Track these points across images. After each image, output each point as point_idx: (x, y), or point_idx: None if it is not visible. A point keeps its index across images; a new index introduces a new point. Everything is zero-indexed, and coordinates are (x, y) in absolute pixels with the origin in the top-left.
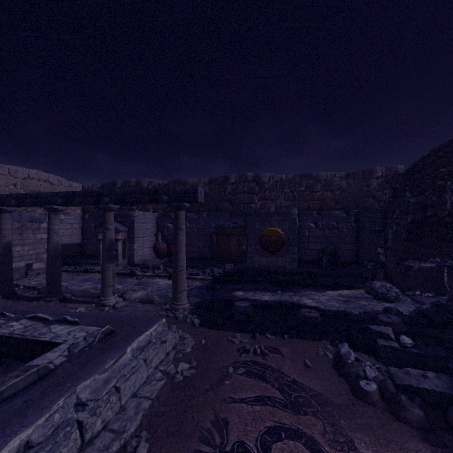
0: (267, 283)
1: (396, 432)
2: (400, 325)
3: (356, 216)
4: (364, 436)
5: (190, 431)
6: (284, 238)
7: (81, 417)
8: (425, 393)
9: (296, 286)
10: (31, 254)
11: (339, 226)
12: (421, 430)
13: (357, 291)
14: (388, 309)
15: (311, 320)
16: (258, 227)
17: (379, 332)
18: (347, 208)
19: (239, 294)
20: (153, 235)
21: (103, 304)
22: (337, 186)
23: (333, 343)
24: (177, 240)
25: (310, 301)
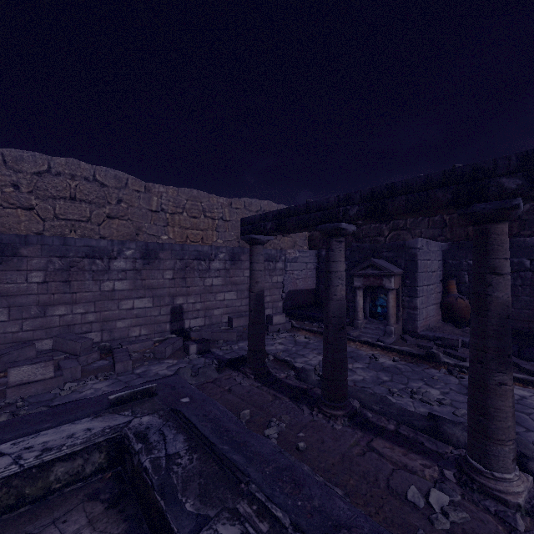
0: None
1: None
2: None
3: None
4: None
5: None
6: None
7: None
8: None
9: None
10: (267, 301)
11: None
12: None
13: None
14: None
15: None
16: None
17: None
18: None
19: None
20: (438, 282)
21: (492, 492)
22: None
23: None
24: None
25: None
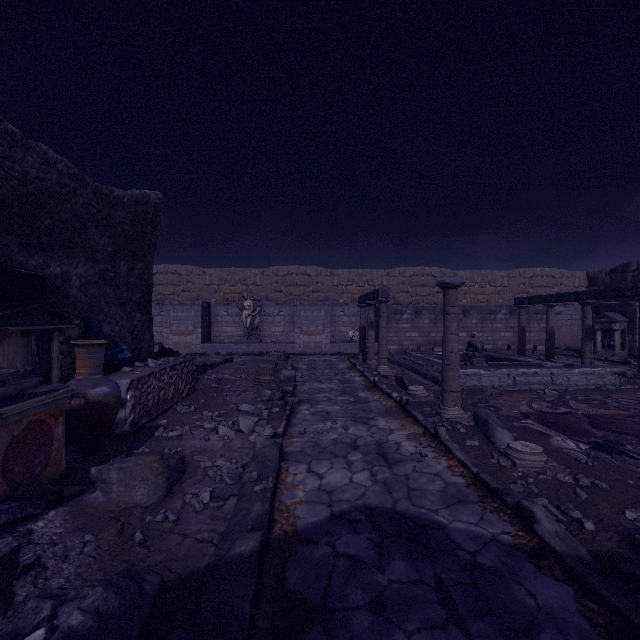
0: None
1: None
2: None
3: None
4: None
5: (593, 392)
6: None
7: (551, 376)
8: None
9: None
10: (535, 340)
11: None
12: None
13: None
14: None
15: None
16: None
17: None
18: None
19: None
20: None
21: None
22: None
23: None
24: (639, 325)
25: None
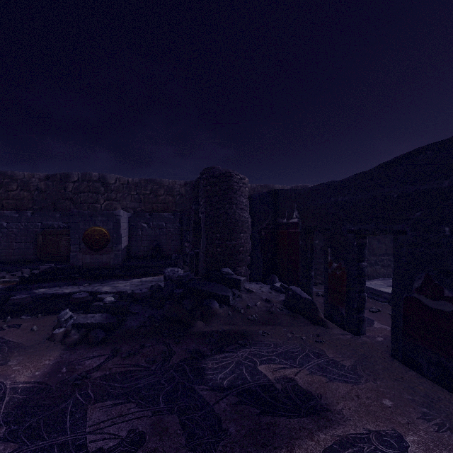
0: (83, 278)
1: (50, 350)
2: (145, 294)
3: (180, 218)
4: (23, 357)
5: None
6: (108, 237)
7: None
8: (89, 325)
9: (110, 278)
10: None
11: (167, 226)
12: (70, 346)
13: (158, 277)
14: (153, 285)
15: (78, 301)
16: (83, 227)
17: (98, 297)
18: (185, 211)
19: (41, 291)
20: None
21: None
22: (178, 192)
23: (77, 313)
24: None
25: (107, 288)
